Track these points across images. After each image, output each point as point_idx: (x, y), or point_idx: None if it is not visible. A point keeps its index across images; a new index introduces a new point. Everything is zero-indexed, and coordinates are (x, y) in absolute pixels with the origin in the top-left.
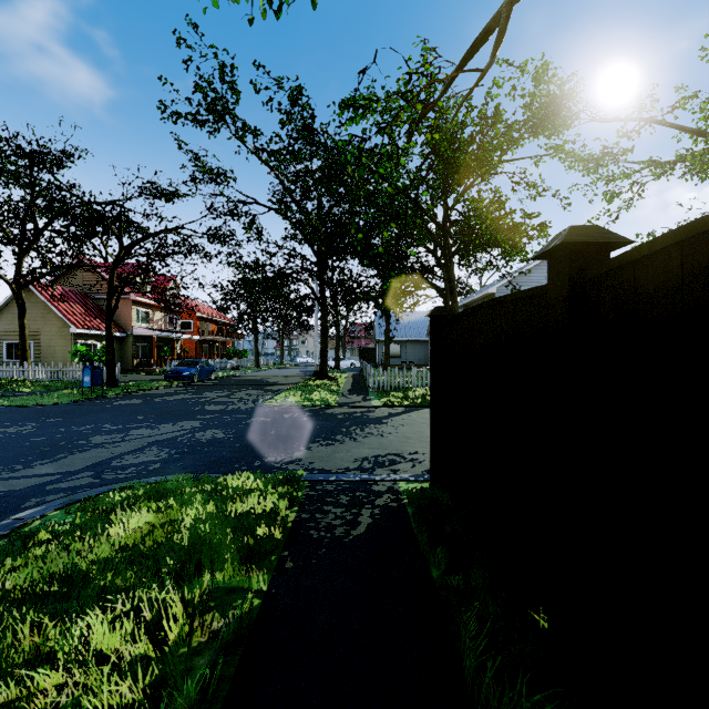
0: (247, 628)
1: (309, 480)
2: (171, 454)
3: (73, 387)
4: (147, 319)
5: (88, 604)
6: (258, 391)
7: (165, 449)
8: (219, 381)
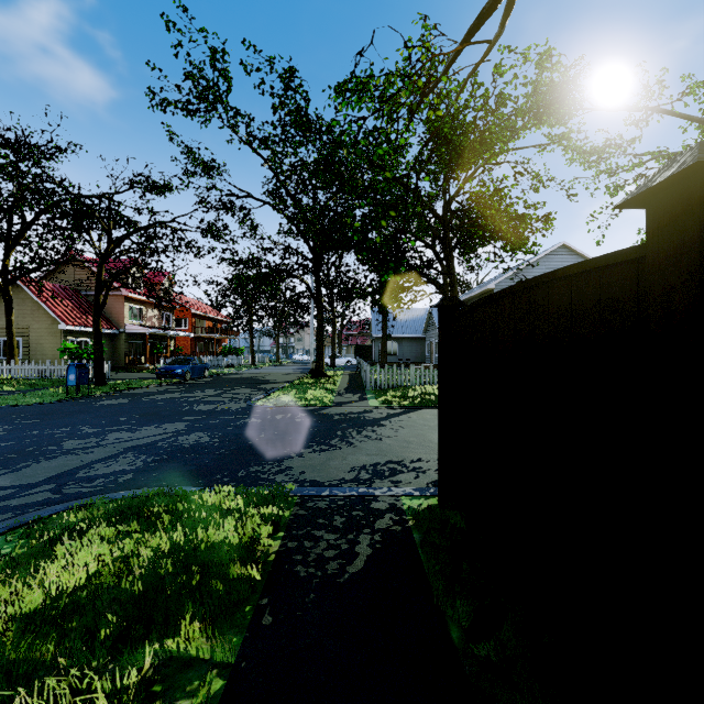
0: None
1: (299, 495)
2: (147, 462)
3: (60, 385)
4: (140, 316)
5: None
6: (251, 390)
7: (142, 456)
8: (213, 379)
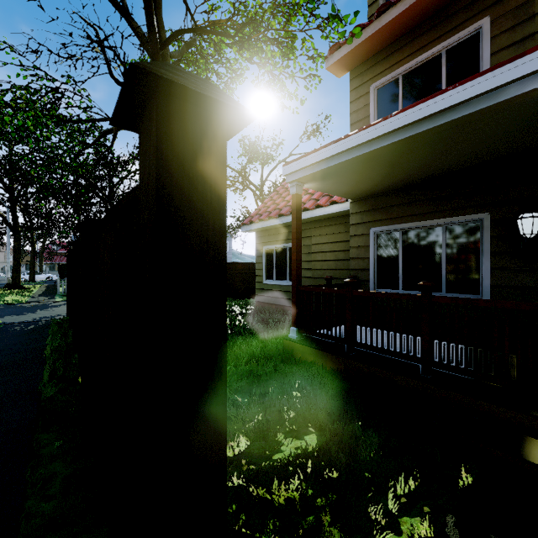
0: None
1: (4, 324)
2: None
3: None
4: None
5: None
6: None
7: None
8: None
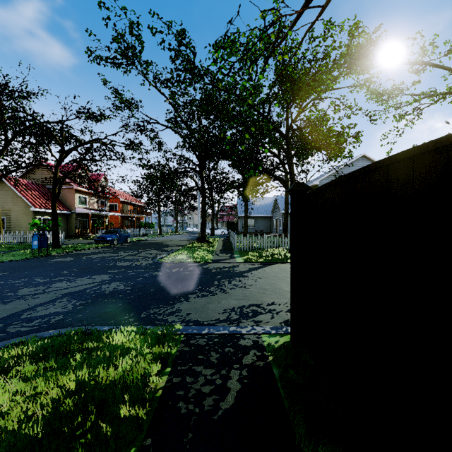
0: None
1: (184, 333)
2: (75, 306)
3: (30, 248)
4: (86, 202)
5: None
6: (157, 251)
7: (73, 300)
8: (132, 244)
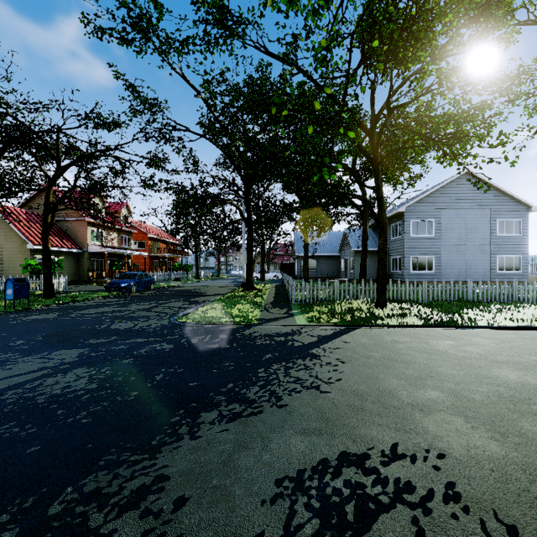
0: None
1: None
2: None
3: None
4: (102, 238)
5: None
6: (184, 303)
7: None
8: (156, 292)
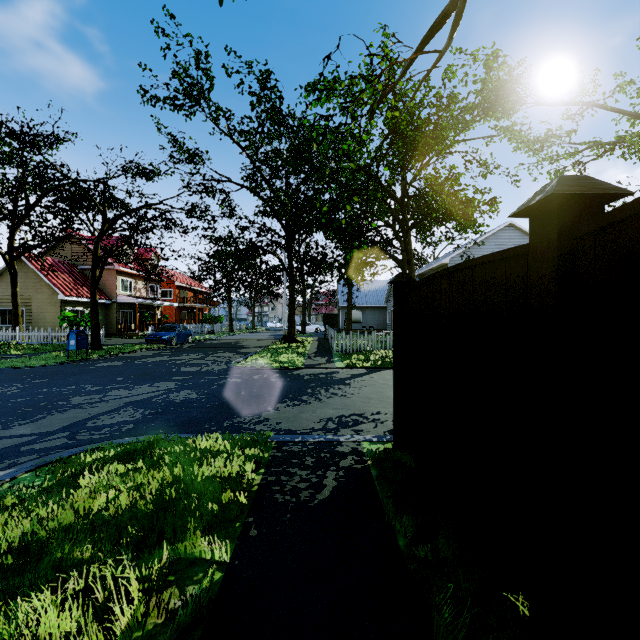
0: (206, 608)
1: (276, 441)
2: (145, 415)
3: (61, 349)
4: (130, 288)
5: (40, 580)
6: (231, 354)
7: (140, 409)
8: (196, 344)
